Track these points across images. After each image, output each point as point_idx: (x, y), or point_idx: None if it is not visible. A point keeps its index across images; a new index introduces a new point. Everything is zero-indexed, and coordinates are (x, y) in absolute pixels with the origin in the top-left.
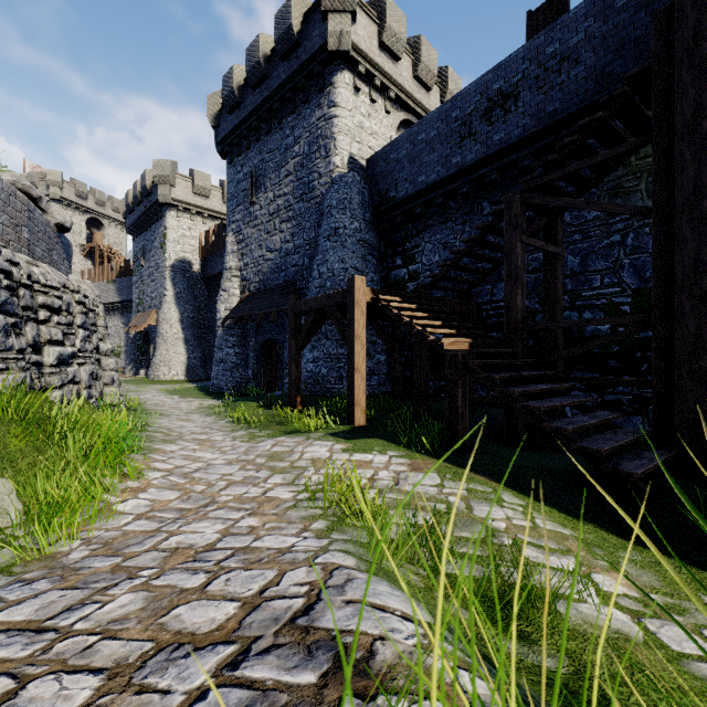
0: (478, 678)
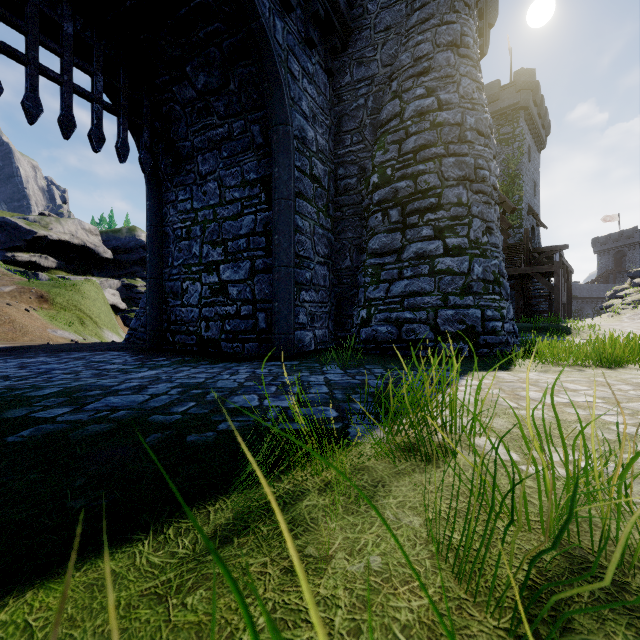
0: (626, 314)
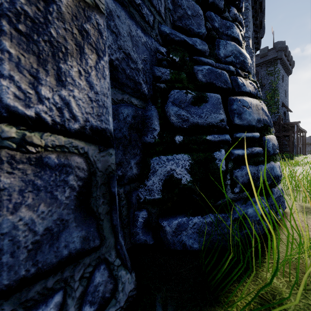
0: None
